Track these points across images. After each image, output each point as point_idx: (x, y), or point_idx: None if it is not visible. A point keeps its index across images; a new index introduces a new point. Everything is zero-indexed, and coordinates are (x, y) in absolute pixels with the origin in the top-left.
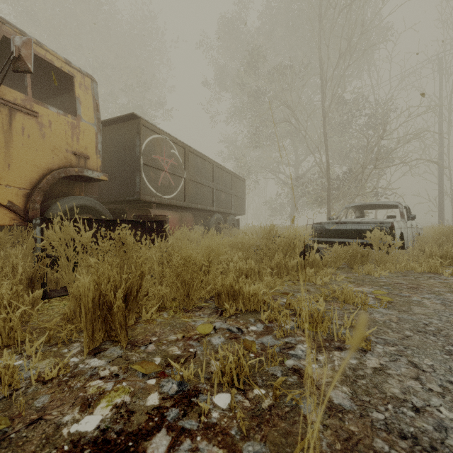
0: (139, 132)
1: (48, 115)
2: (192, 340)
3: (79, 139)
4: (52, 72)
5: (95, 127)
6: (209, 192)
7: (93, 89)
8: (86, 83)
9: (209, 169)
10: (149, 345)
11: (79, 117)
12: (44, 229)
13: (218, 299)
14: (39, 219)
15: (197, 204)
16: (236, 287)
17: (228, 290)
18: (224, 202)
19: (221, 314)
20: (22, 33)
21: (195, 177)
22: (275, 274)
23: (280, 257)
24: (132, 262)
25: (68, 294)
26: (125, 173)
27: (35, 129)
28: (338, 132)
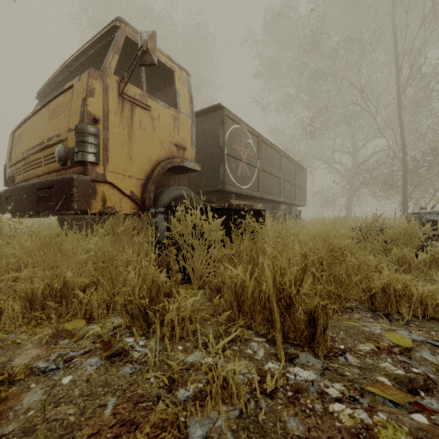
0: (223, 122)
1: (157, 108)
2: (396, 354)
3: (179, 131)
4: (153, 70)
5: (190, 118)
6: (277, 182)
7: (188, 82)
8: (183, 77)
9: (277, 159)
10: (346, 356)
11: (179, 109)
12: (169, 217)
13: (372, 300)
14: (164, 207)
15: (267, 195)
16: (397, 286)
17: (393, 290)
18: (288, 193)
19: (390, 319)
20: (138, 33)
21: (266, 167)
22: (396, 271)
23: (402, 252)
24: (264, 252)
25: (187, 282)
26: (208, 164)
27: (148, 122)
28: (410, 112)
